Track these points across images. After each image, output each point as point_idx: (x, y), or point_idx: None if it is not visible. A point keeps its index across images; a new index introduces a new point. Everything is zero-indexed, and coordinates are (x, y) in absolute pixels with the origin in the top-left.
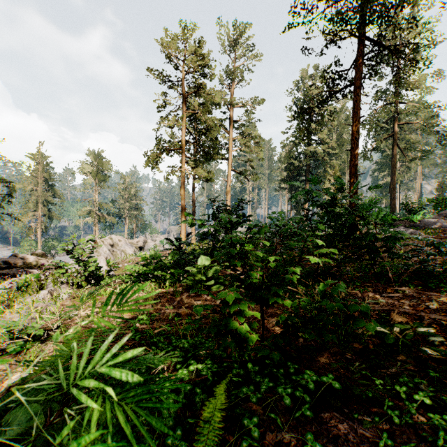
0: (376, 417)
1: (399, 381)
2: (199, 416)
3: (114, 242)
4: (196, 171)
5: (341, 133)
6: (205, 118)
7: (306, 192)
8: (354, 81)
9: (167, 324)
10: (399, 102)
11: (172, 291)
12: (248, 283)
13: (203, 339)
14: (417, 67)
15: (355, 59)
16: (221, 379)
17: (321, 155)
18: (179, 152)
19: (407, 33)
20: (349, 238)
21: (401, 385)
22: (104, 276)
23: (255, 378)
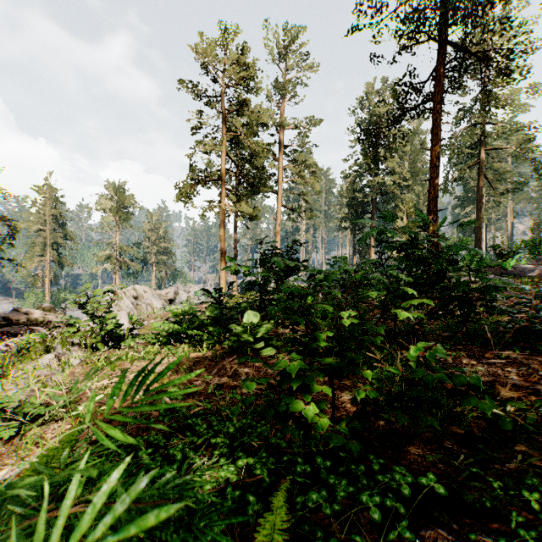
0: (500, 538)
1: (525, 483)
2: (252, 533)
3: (138, 294)
4: (239, 206)
5: (414, 160)
6: (250, 141)
7: (380, 230)
8: (433, 95)
9: (206, 400)
10: (486, 122)
11: (211, 355)
12: (315, 348)
13: (254, 421)
14: (511, 78)
15: (435, 68)
16: (279, 477)
17: (391, 187)
18: (217, 184)
19: (499, 37)
20: (435, 288)
21: (529, 489)
22: (125, 336)
23: (328, 478)
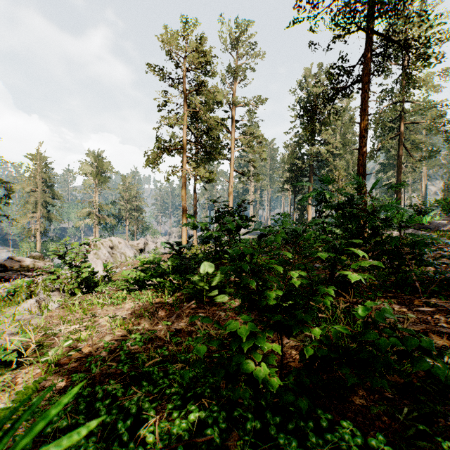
0: None
1: None
2: None
3: (114, 244)
4: (198, 171)
5: (345, 133)
6: (207, 116)
7: (320, 191)
8: (362, 77)
9: (164, 347)
10: (405, 101)
11: (172, 301)
12: (265, 304)
13: None
14: (428, 62)
15: (363, 54)
16: (229, 429)
17: (325, 155)
18: (180, 152)
19: (418, 27)
20: (368, 243)
21: None
22: (99, 282)
23: (278, 437)
